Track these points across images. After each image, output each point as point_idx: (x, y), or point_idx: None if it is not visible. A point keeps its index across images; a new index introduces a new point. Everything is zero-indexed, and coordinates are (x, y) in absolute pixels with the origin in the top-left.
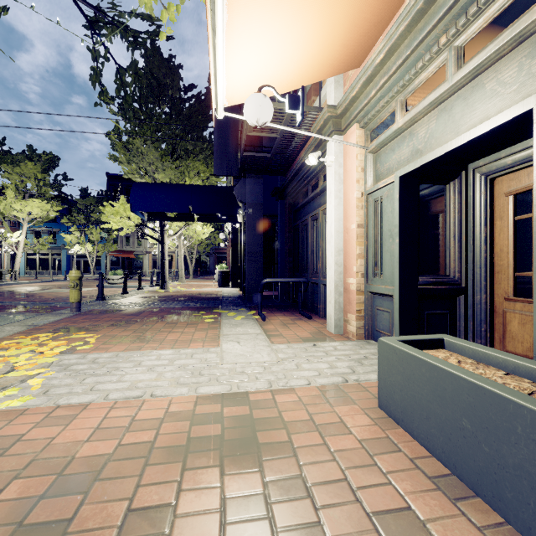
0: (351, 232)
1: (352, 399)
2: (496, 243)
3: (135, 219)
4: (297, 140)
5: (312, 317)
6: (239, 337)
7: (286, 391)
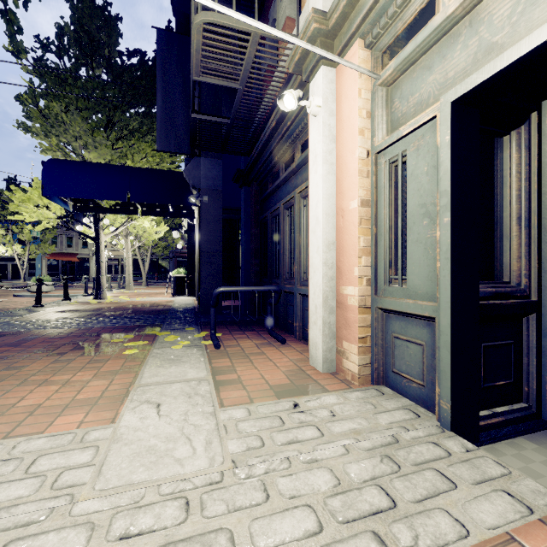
0: (350, 214)
1: None
2: None
3: (56, 209)
4: (266, 97)
5: (286, 340)
6: (164, 390)
7: None
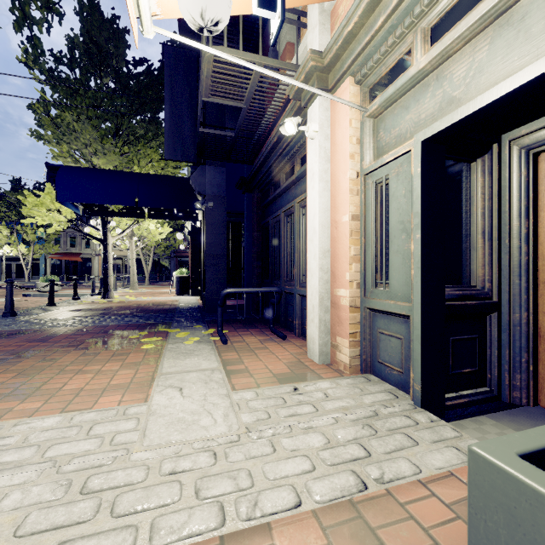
0: (342, 226)
1: (387, 544)
2: (540, 242)
3: (67, 212)
4: (268, 114)
5: (287, 336)
6: (184, 377)
7: (253, 533)
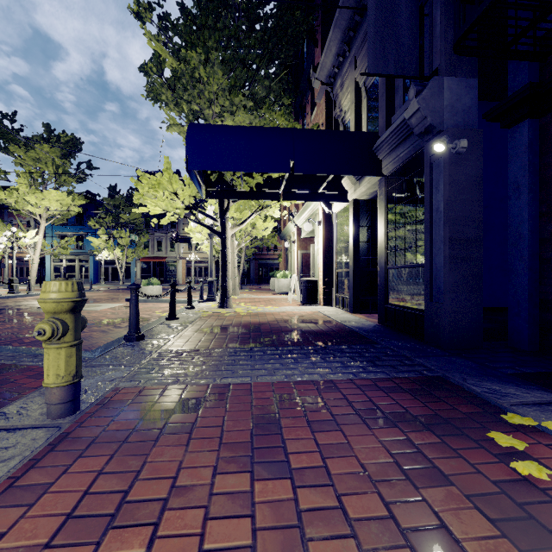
0: None
1: None
2: None
3: (184, 196)
4: None
5: None
6: None
7: None
